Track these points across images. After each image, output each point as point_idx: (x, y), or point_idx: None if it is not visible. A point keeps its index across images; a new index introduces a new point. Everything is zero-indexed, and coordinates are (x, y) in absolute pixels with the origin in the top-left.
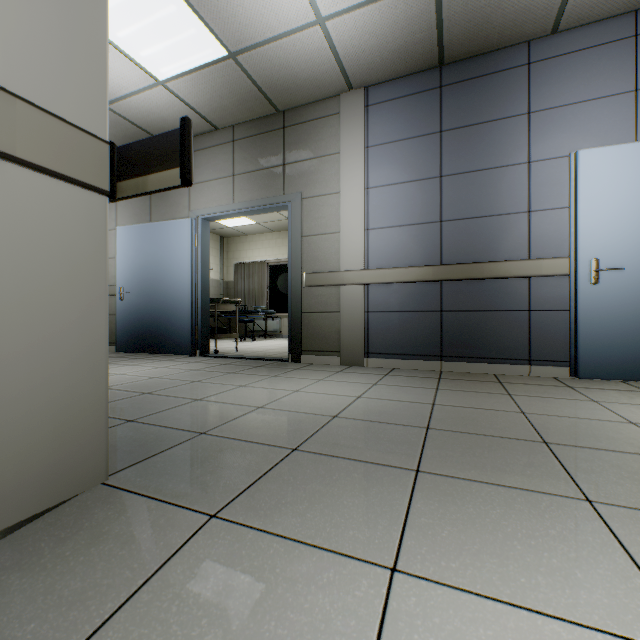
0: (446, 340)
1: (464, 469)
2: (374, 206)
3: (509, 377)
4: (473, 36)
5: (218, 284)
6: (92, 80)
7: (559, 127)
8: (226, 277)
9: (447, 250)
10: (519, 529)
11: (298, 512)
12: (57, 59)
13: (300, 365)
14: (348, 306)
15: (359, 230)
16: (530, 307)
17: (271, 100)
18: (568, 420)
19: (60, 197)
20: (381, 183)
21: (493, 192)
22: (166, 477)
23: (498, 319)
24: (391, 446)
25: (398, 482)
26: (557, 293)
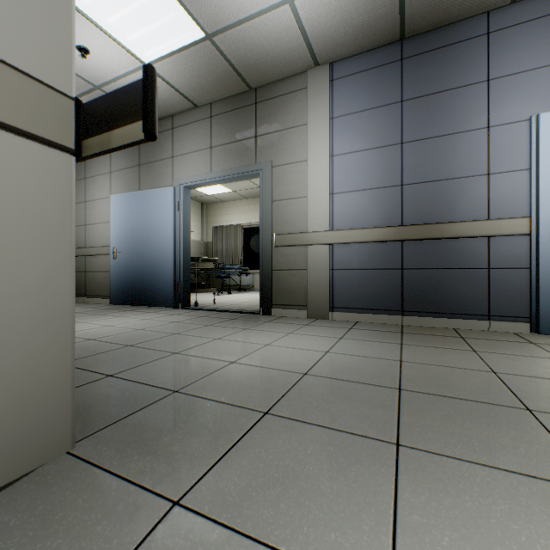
0: (407, 296)
1: (448, 443)
2: (338, 172)
3: (469, 332)
4: (434, 9)
5: (199, 244)
6: (56, 33)
7: (518, 92)
8: (206, 238)
9: (408, 212)
10: (536, 538)
11: (270, 500)
12: (15, 7)
13: (270, 318)
14: (314, 264)
15: (324, 194)
16: (489, 265)
17: (244, 78)
18: (544, 382)
19: (18, 154)
20: (345, 151)
21: (452, 156)
22: (133, 446)
23: (457, 276)
24: (365, 411)
25: (378, 460)
26: (516, 252)
